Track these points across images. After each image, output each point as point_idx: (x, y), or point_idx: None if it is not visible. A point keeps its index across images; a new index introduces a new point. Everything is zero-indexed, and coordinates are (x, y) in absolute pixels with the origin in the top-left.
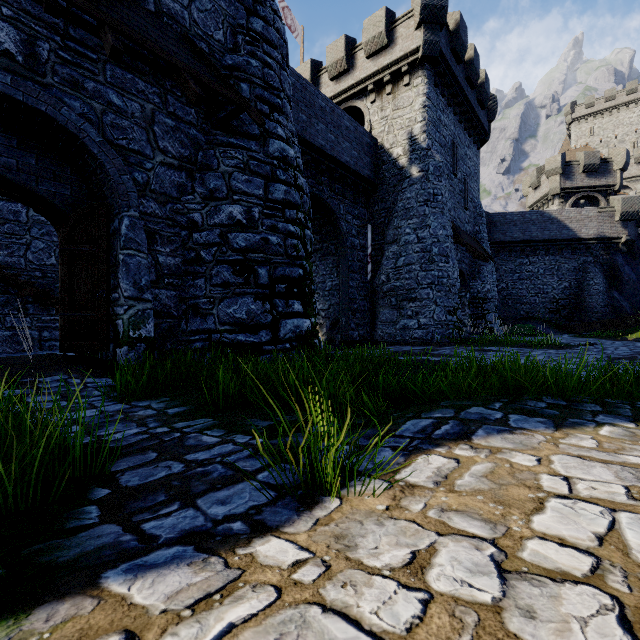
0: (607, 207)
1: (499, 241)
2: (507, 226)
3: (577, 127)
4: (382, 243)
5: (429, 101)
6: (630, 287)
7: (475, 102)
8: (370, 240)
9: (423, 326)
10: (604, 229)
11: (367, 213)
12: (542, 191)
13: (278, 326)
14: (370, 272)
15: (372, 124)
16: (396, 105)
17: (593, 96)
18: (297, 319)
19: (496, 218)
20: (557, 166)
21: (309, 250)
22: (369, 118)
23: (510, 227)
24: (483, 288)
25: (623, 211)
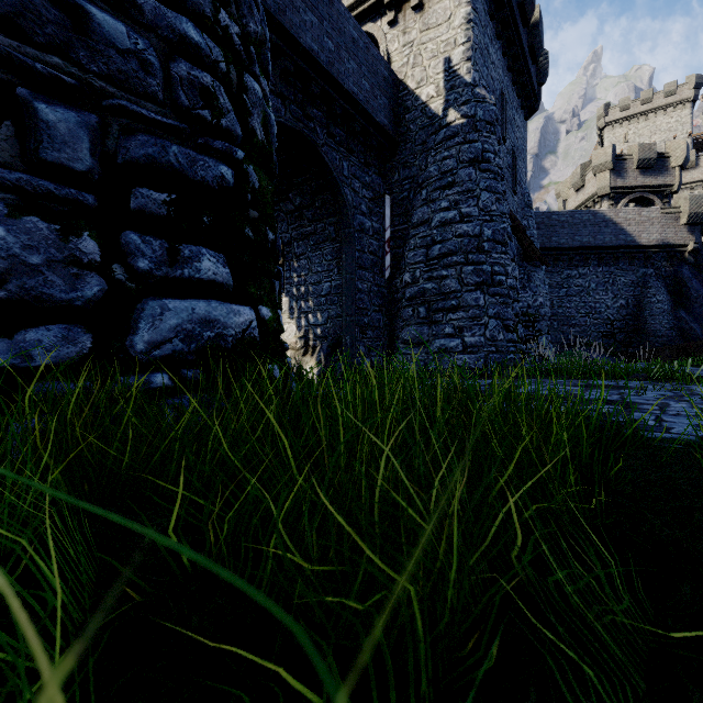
0: (671, 207)
1: (543, 247)
2: (553, 229)
3: (611, 132)
4: (405, 228)
5: (475, 14)
6: (700, 305)
7: (526, 48)
8: (388, 219)
9: (470, 349)
10: (668, 234)
11: (383, 184)
12: (587, 192)
13: (129, 315)
14: (388, 267)
15: (390, 55)
16: (426, 23)
17: (628, 98)
18: (208, 301)
19: (539, 218)
20: (607, 160)
21: (258, 135)
22: (386, 46)
23: (556, 230)
24: (535, 301)
25: (691, 212)
